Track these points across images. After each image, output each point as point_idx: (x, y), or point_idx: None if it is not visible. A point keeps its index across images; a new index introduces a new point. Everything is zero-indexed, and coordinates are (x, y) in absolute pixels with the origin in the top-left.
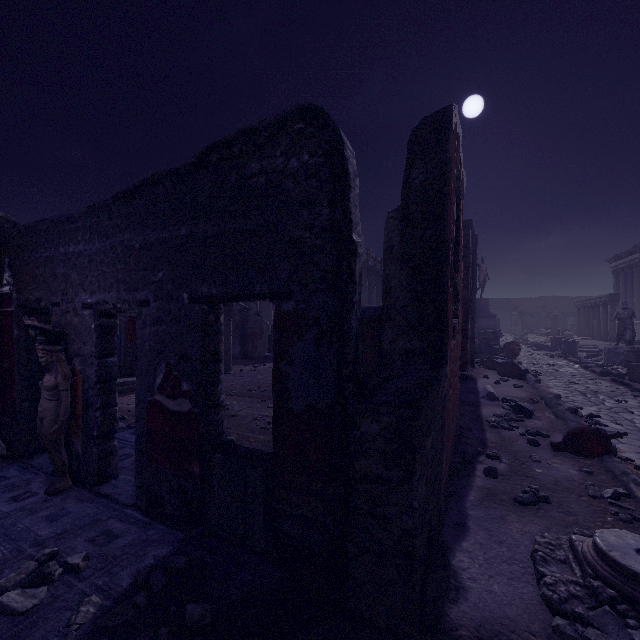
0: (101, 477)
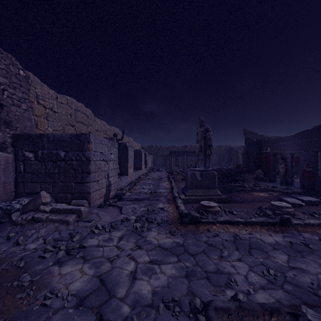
0: (291, 184)
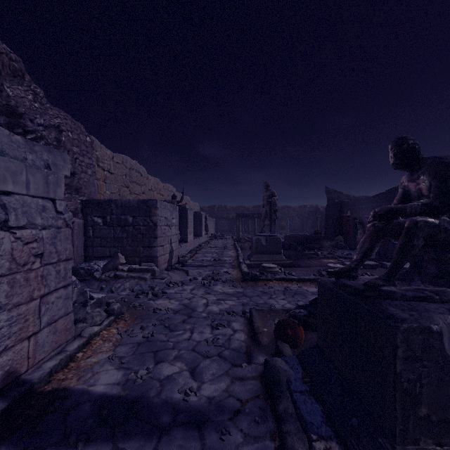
0: None
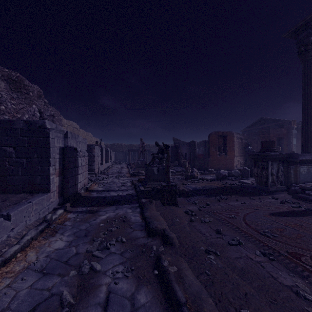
0: None
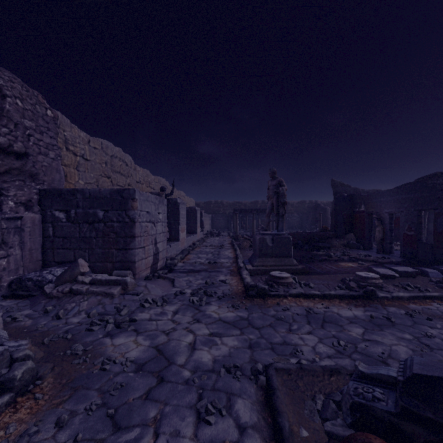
0: (389, 252)
